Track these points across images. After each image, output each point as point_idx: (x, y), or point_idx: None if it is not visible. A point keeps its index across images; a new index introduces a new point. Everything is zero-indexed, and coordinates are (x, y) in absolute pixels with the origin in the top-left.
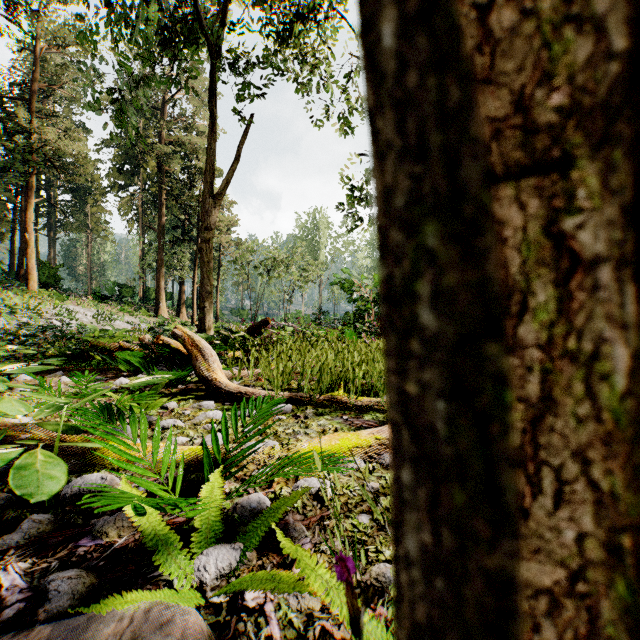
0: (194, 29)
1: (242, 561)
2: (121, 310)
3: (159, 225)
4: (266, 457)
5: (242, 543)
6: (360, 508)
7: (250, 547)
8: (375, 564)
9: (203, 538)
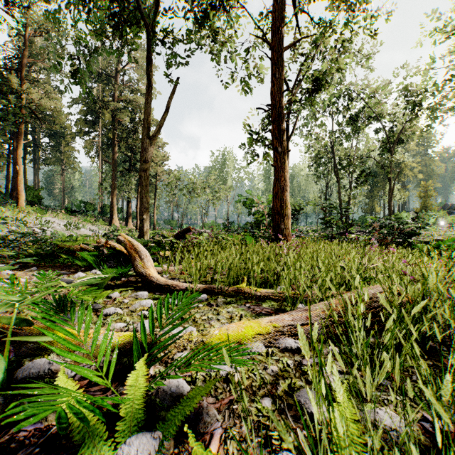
0: (136, 16)
1: (160, 450)
2: (85, 220)
3: (112, 160)
4: (185, 342)
5: (161, 431)
6: (263, 390)
7: (168, 436)
8: (279, 452)
9: (127, 426)
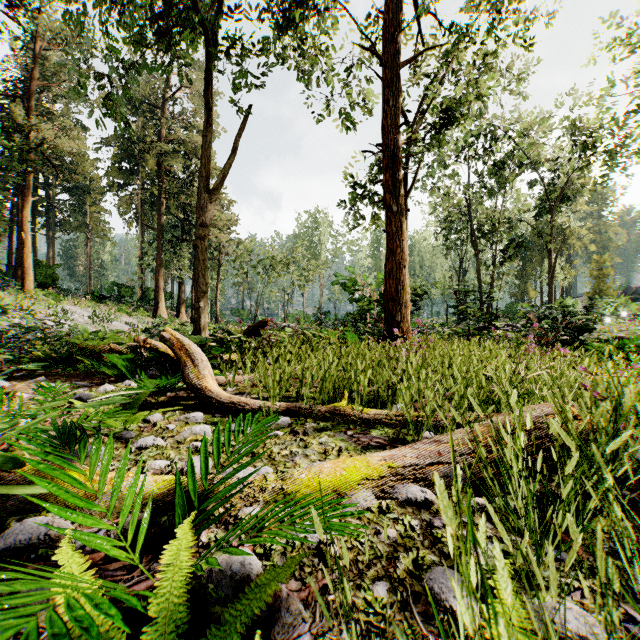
0: (190, 19)
1: None
2: (119, 310)
3: (158, 224)
4: (256, 490)
5: None
6: (374, 569)
7: None
8: None
9: (159, 633)
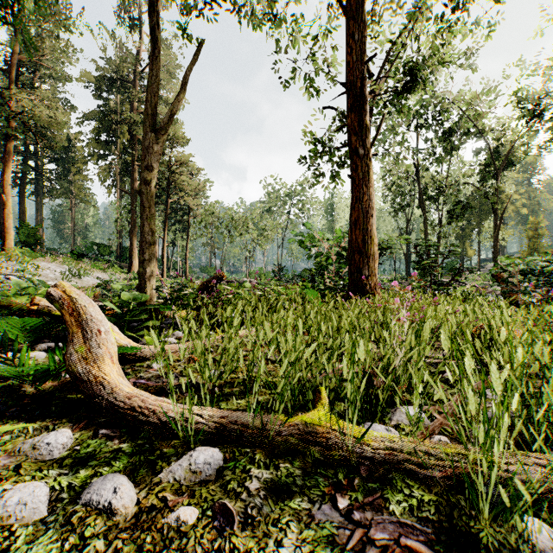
0: None
1: None
2: (94, 267)
3: (132, 189)
4: None
5: None
6: None
7: None
8: None
9: None
